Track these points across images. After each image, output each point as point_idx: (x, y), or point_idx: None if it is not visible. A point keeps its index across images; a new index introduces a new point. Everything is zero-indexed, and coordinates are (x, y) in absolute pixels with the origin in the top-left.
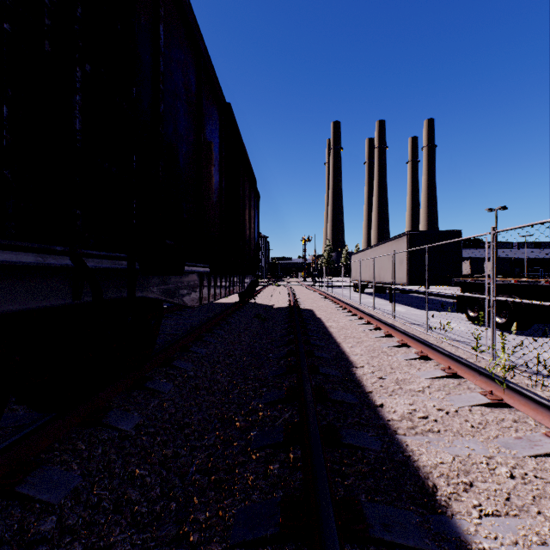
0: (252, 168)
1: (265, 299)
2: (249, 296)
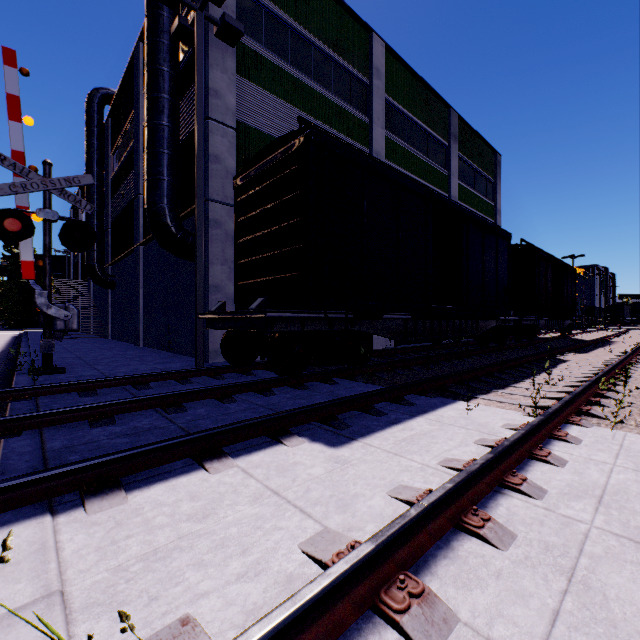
0: (568, 266)
1: (584, 337)
2: (568, 332)
